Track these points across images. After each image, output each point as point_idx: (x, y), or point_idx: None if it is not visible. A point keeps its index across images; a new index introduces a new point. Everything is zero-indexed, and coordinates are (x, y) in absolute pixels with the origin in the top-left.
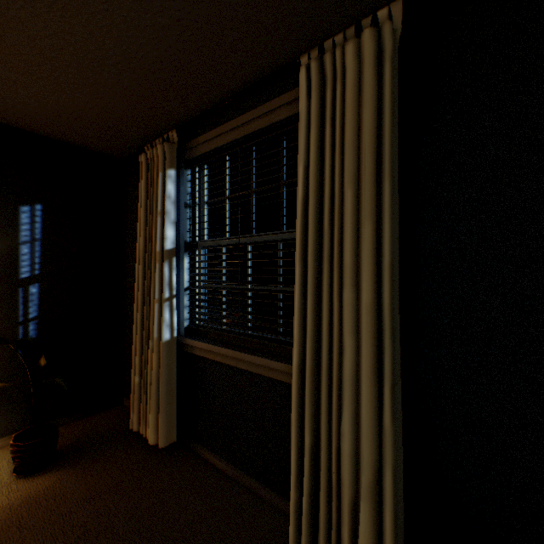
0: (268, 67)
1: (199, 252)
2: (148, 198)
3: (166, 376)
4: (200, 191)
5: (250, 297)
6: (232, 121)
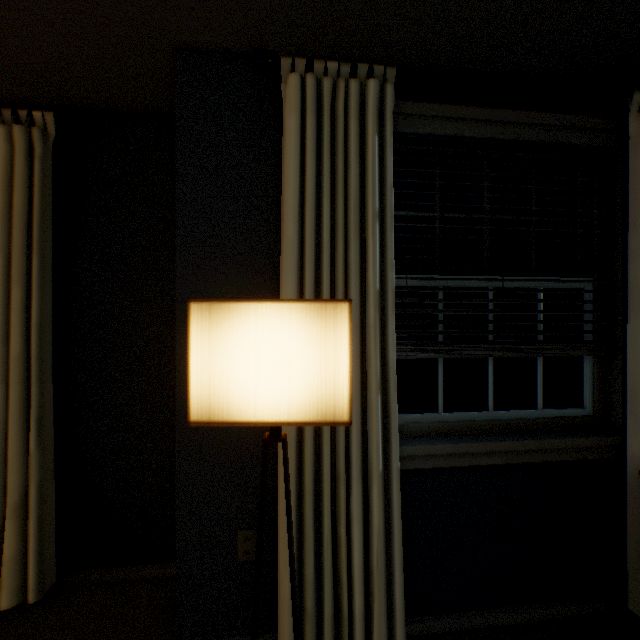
0: None
1: None
2: None
3: None
4: None
5: None
6: None
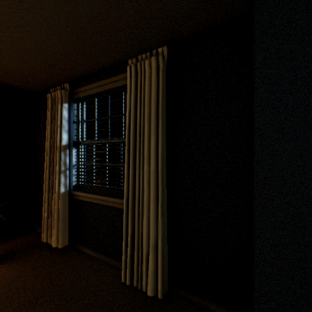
0: (114, 60)
1: (81, 146)
2: (52, 117)
3: (62, 211)
4: (82, 115)
5: (107, 169)
6: (98, 83)
